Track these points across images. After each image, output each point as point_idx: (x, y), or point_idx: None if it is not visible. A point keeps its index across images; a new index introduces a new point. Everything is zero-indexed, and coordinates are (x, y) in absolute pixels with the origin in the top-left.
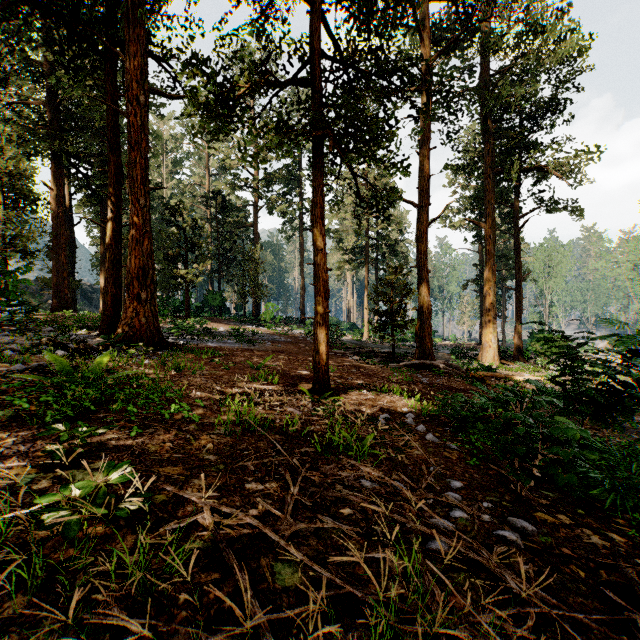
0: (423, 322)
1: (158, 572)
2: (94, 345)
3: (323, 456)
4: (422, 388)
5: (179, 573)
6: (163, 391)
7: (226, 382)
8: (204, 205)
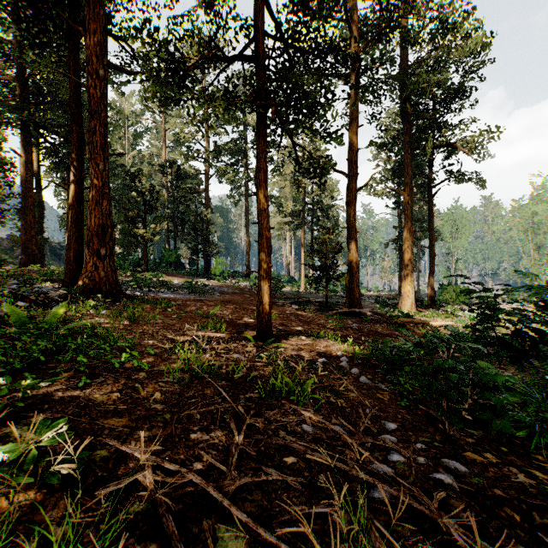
0: (352, 275)
1: (89, 545)
2: (55, 297)
3: (267, 401)
4: (353, 333)
5: (112, 547)
6: (116, 340)
7: (177, 330)
8: (161, 173)
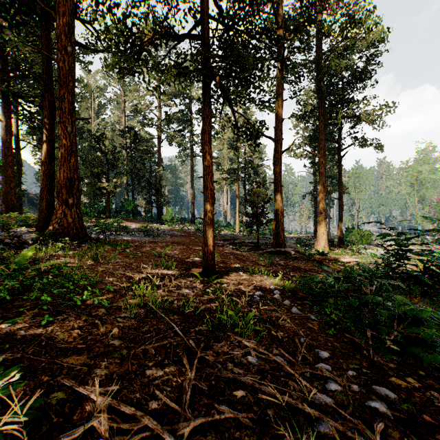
0: (278, 221)
1: None
2: (28, 239)
3: (214, 334)
4: (281, 269)
5: None
6: (79, 279)
7: (134, 268)
8: (121, 137)
